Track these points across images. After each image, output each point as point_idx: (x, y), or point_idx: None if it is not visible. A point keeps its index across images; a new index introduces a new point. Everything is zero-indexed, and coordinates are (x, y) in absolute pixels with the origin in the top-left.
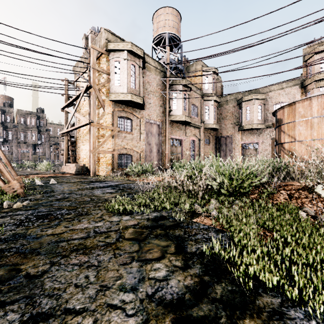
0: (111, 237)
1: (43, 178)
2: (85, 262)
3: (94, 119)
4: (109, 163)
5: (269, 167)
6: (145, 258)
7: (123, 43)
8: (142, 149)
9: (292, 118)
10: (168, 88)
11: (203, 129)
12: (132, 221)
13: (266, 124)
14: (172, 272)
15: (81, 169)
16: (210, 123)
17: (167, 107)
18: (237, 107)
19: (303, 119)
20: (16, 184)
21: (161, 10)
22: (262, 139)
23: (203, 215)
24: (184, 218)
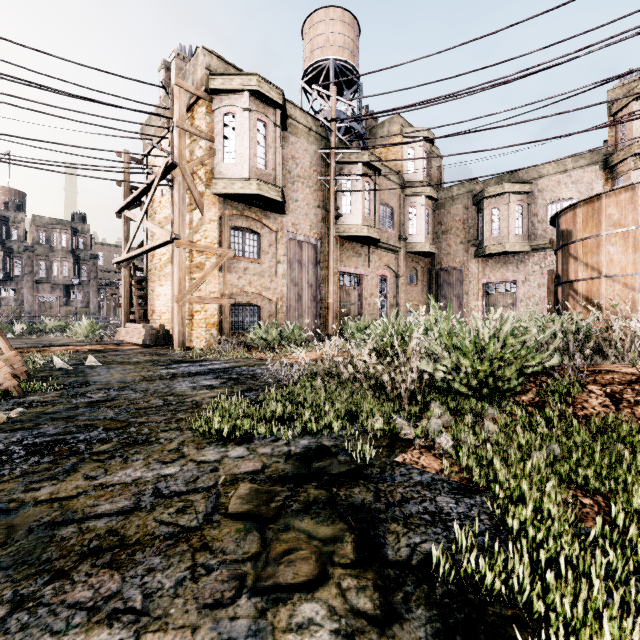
0: (194, 508)
1: (76, 354)
2: (108, 597)
3: (182, 233)
4: (213, 322)
5: (559, 332)
6: (275, 584)
7: (242, 76)
8: (281, 293)
9: (593, 229)
10: (333, 170)
11: (405, 255)
12: (250, 461)
13: (531, 244)
14: (350, 638)
15: (156, 336)
16: (418, 241)
17: (331, 209)
18: (472, 209)
19: (618, 230)
20: (2, 369)
21: (319, 14)
22: (524, 274)
23: (416, 445)
24: (372, 455)
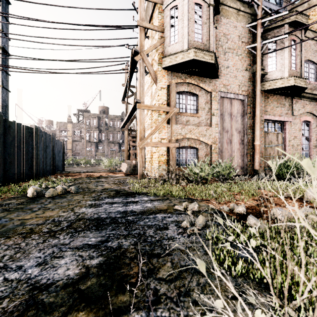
0: None
1: (83, 179)
2: None
3: (142, 98)
4: (163, 160)
5: None
6: None
7: None
8: (214, 138)
9: None
10: (260, 36)
11: None
12: None
13: None
14: None
15: (133, 168)
16: None
17: (258, 69)
18: None
19: None
20: None
21: None
22: None
23: None
24: None
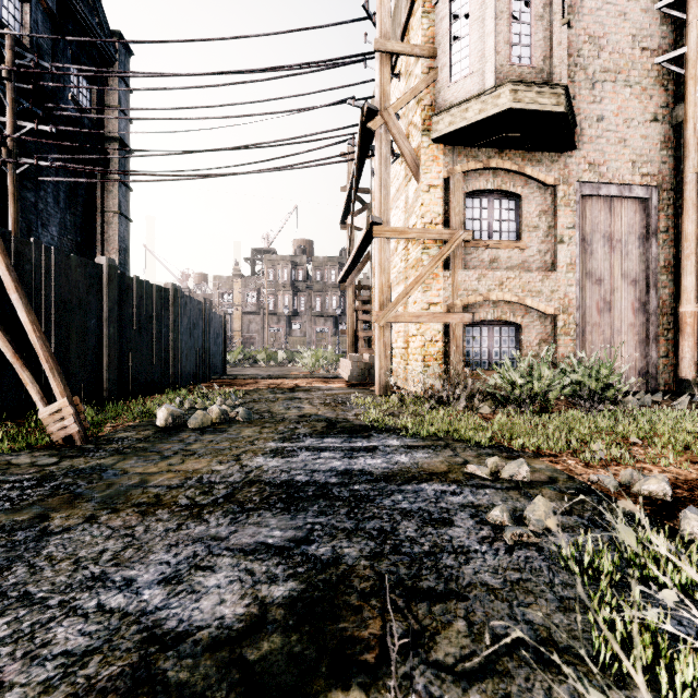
0: None
1: (262, 392)
2: None
3: (385, 214)
4: (433, 353)
5: None
6: None
7: None
8: (564, 299)
9: None
10: (696, 26)
11: None
12: None
13: None
14: None
15: (365, 371)
16: None
17: (690, 113)
18: None
19: None
20: None
21: None
22: None
23: None
24: None
